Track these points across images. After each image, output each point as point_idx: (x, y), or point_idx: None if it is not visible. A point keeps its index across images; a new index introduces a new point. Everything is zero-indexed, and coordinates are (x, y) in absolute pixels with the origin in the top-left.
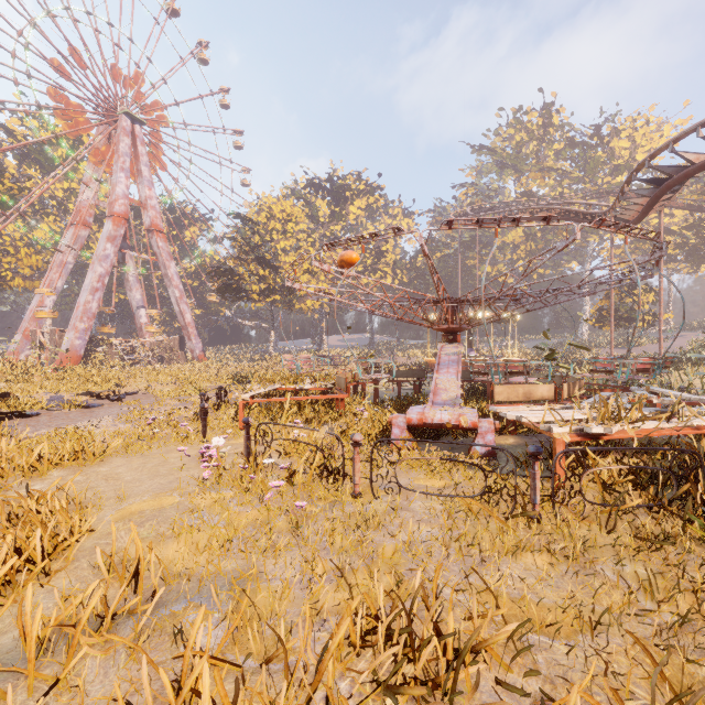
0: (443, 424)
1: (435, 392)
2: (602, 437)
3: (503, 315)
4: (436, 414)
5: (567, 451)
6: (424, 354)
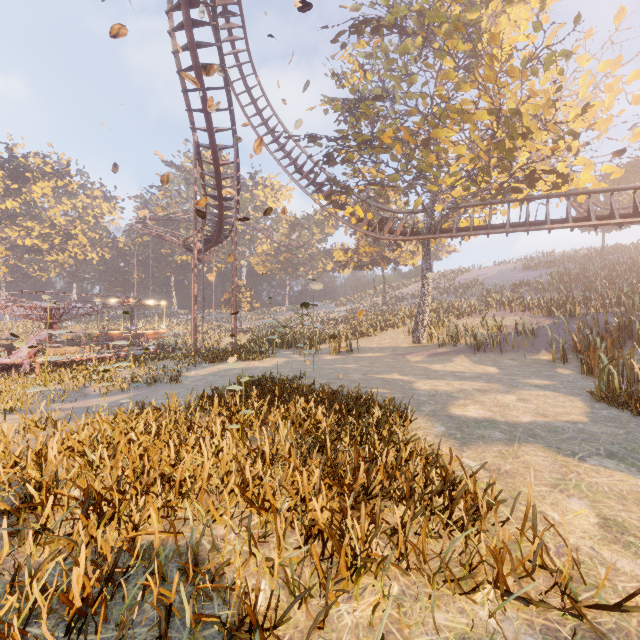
0: (8, 363)
1: (17, 353)
2: (56, 361)
3: (151, 303)
4: (5, 360)
5: (24, 363)
6: (114, 326)
